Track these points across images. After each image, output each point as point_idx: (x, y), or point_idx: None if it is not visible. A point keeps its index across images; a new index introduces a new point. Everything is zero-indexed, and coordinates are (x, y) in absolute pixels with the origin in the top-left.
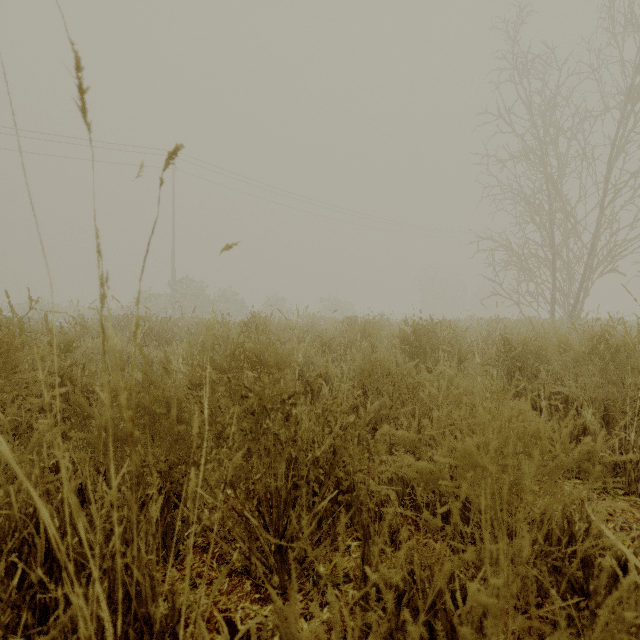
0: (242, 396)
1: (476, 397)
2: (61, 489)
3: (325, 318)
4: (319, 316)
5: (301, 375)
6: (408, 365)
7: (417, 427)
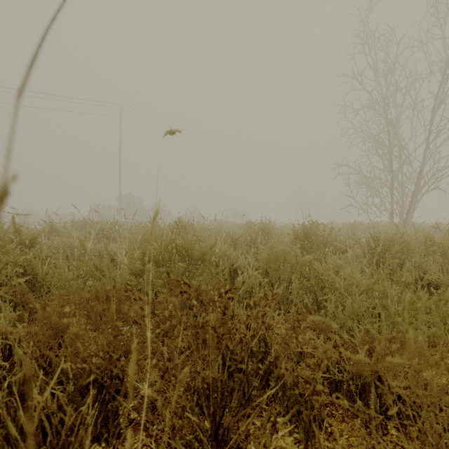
0: (181, 291)
1: (386, 287)
2: (7, 378)
3: (229, 222)
4: (225, 221)
5: (218, 265)
6: (305, 257)
7: (332, 314)
